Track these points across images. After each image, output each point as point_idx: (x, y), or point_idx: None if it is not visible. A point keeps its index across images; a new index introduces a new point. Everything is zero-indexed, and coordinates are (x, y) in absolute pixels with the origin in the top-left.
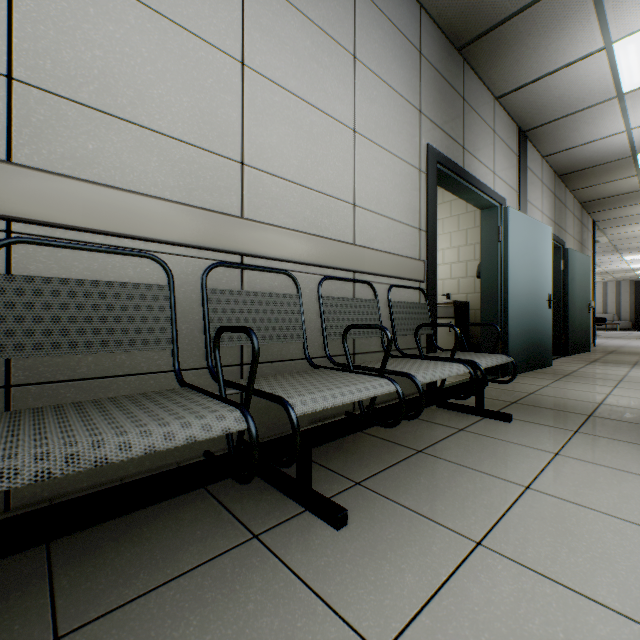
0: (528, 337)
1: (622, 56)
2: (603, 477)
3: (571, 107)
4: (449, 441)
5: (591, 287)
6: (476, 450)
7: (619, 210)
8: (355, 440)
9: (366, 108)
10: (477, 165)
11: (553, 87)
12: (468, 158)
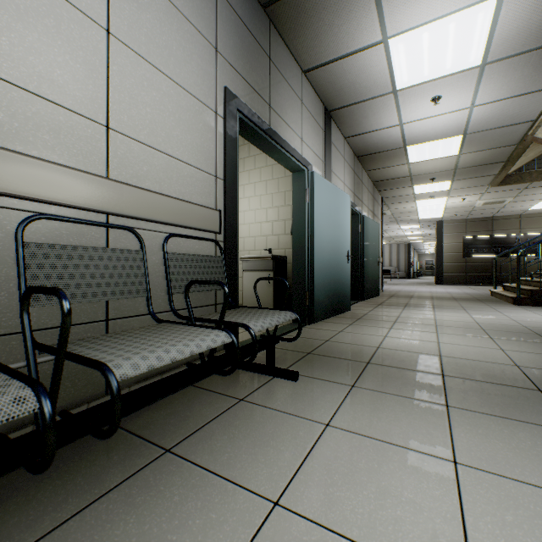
0: (331, 287)
1: (395, 54)
2: (365, 458)
3: (362, 95)
4: (218, 423)
5: (380, 247)
6: (242, 434)
7: (397, 190)
8: (87, 443)
9: (131, 11)
10: (285, 127)
11: (348, 71)
12: (275, 118)
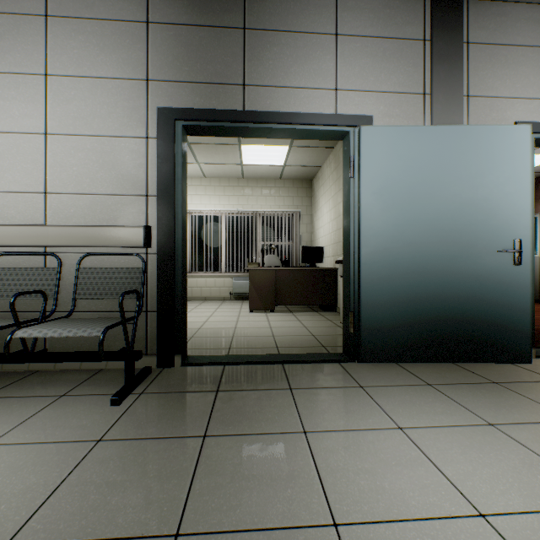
0: (429, 310)
1: None
2: None
3: None
4: (17, 399)
5: None
6: None
7: None
8: (5, 377)
9: (62, 110)
10: (283, 94)
11: None
12: (257, 93)
